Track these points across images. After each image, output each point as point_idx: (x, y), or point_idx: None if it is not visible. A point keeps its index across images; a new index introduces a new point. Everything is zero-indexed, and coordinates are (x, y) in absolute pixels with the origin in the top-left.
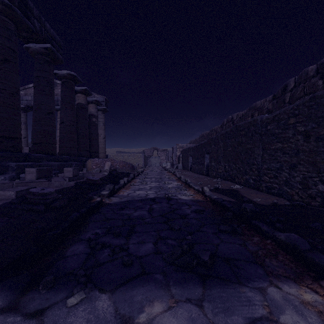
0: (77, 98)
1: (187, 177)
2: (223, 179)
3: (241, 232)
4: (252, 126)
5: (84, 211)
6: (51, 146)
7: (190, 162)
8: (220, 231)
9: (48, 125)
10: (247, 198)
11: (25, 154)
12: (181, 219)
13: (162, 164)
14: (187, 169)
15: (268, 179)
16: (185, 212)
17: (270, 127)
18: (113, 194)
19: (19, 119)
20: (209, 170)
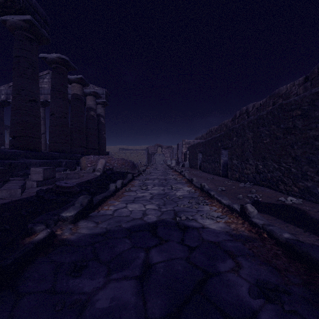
0: (72, 88)
1: (199, 179)
2: (253, 183)
3: None
4: None
5: None
6: (34, 140)
7: (199, 160)
8: None
9: (30, 115)
10: None
11: None
12: None
13: (167, 161)
14: (195, 168)
15: None
16: (235, 295)
17: None
18: (90, 212)
19: None
20: (229, 170)
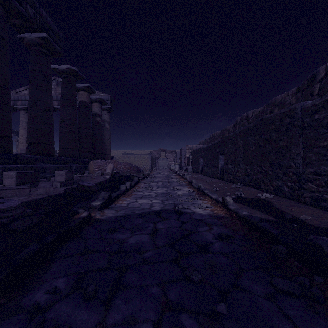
0: (80, 96)
1: (198, 181)
2: (243, 184)
3: (324, 300)
4: (287, 118)
5: (50, 240)
6: (48, 146)
7: (201, 164)
8: (277, 290)
9: (45, 124)
10: (290, 215)
11: (14, 155)
12: (201, 256)
13: (170, 166)
14: (197, 172)
15: (314, 187)
16: (204, 238)
17: (318, 117)
18: (109, 204)
19: (8, 116)
20: (225, 173)
